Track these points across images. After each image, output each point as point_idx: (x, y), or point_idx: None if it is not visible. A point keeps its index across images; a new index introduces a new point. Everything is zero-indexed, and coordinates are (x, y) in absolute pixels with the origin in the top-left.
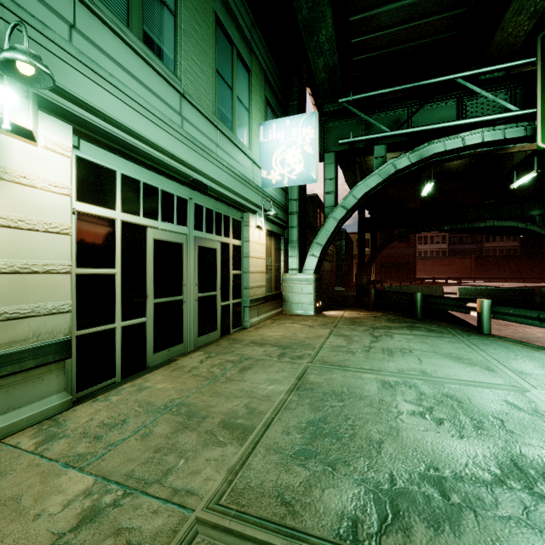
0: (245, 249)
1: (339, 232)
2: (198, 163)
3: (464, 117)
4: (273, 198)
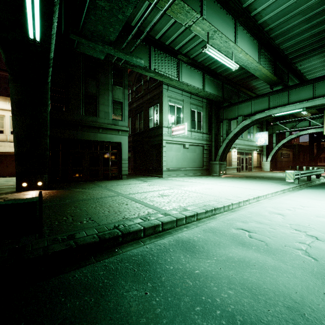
0: (252, 157)
1: (294, 145)
2: (245, 147)
3: (311, 124)
4: (258, 146)
